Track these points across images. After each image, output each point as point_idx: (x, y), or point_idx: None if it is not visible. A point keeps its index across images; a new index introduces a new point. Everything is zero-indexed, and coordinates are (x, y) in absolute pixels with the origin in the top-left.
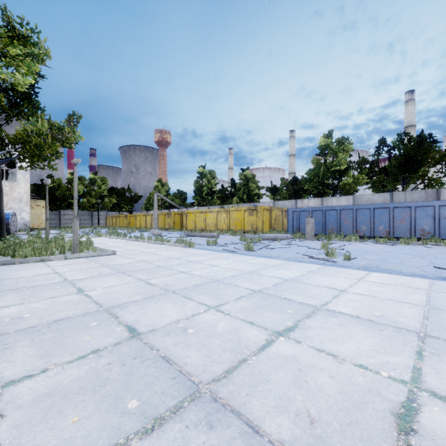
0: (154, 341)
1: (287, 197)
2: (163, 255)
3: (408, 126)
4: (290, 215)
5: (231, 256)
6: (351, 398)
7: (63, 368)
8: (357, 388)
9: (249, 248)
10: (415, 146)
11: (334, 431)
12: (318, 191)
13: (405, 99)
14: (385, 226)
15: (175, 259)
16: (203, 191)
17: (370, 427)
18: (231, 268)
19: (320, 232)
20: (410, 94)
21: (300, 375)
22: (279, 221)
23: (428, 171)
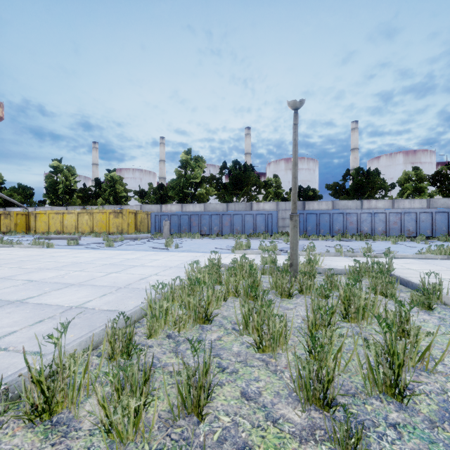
0: (46, 281)
1: (155, 201)
2: (21, 254)
3: (247, 153)
4: (153, 218)
5: (93, 251)
6: (131, 278)
7: (0, 290)
8: (135, 277)
9: (110, 245)
10: (241, 172)
11: (121, 282)
12: (179, 198)
13: (245, 132)
14: (217, 227)
15: (37, 256)
16: (59, 189)
17: (132, 281)
18: (91, 257)
19: (175, 232)
20: (248, 130)
21: (116, 278)
22: (144, 223)
23: (251, 190)
